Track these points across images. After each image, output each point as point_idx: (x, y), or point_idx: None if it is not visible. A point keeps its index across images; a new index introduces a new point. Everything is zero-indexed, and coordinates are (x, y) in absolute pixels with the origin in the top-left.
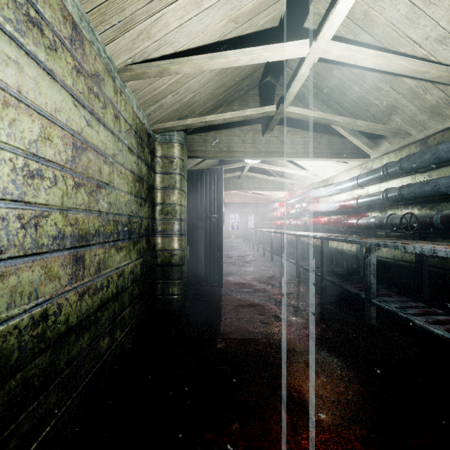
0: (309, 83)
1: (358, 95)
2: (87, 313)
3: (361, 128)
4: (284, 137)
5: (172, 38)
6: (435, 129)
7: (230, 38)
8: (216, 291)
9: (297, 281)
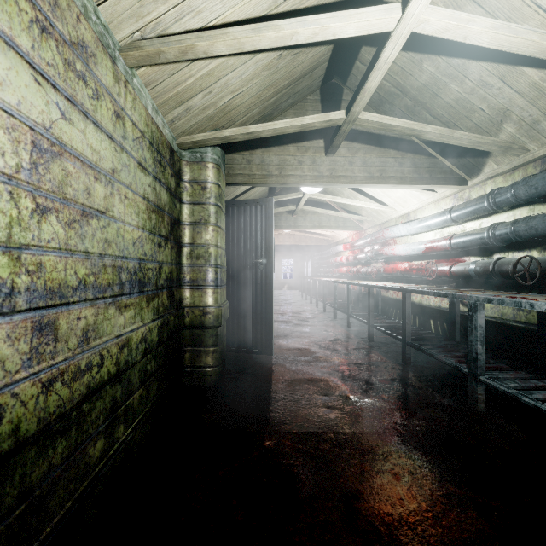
0: (388, 83)
1: (457, 97)
2: (60, 411)
3: (459, 141)
4: (354, 157)
5: (200, 3)
6: None
7: (283, 11)
8: (264, 360)
9: (369, 346)
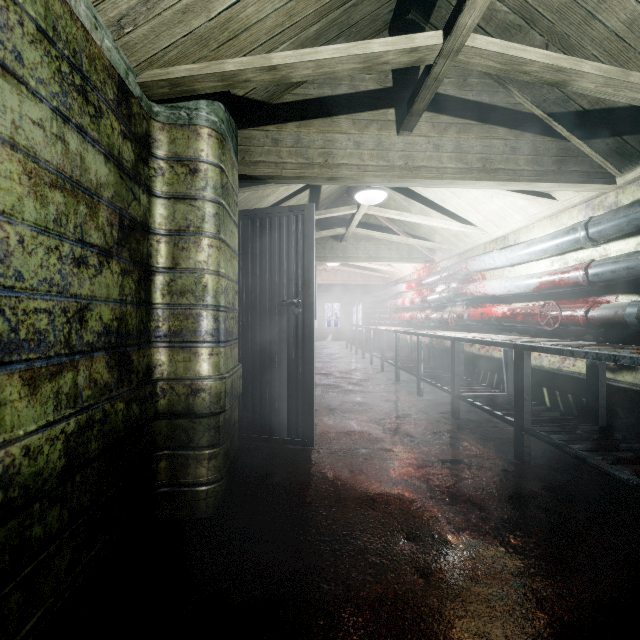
0: (504, 5)
1: (633, 15)
2: None
3: (634, 94)
4: (441, 137)
5: None
6: None
7: None
8: (301, 455)
9: (456, 428)
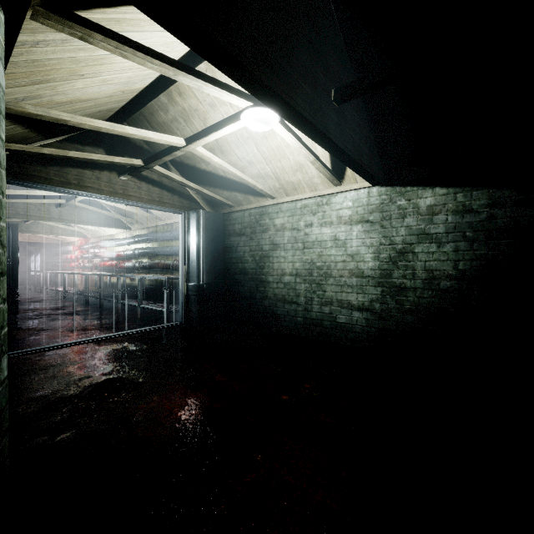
0: None
1: None
2: None
3: (119, 218)
4: (73, 211)
5: None
6: (150, 225)
7: None
8: (13, 316)
9: (85, 306)
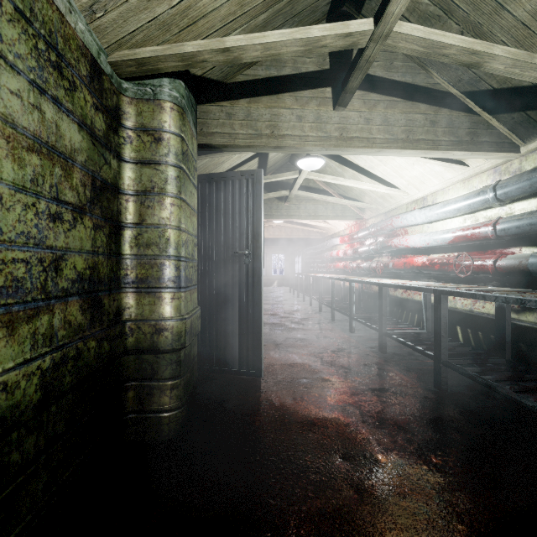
0: None
1: None
2: None
3: None
4: (371, 112)
5: None
6: None
7: None
8: (251, 384)
9: (383, 360)
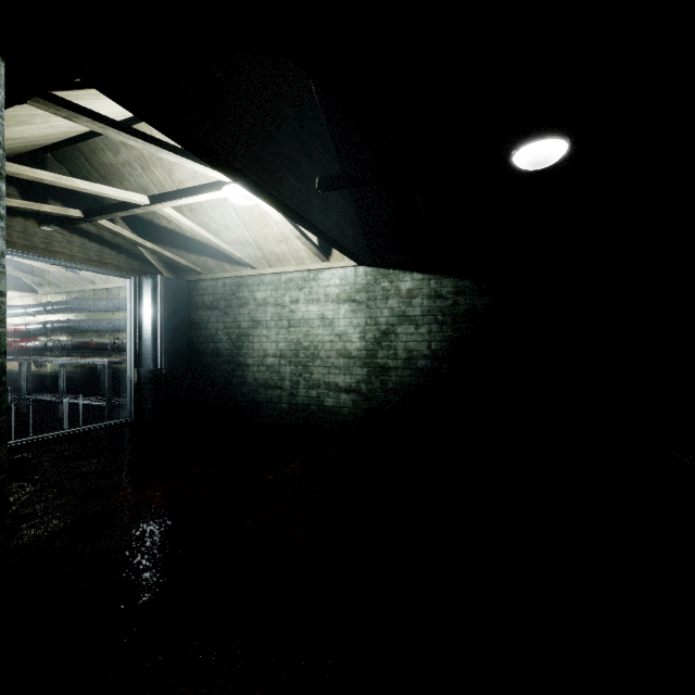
0: None
1: None
2: None
3: (20, 276)
4: None
5: None
6: (73, 289)
7: None
8: None
9: None
